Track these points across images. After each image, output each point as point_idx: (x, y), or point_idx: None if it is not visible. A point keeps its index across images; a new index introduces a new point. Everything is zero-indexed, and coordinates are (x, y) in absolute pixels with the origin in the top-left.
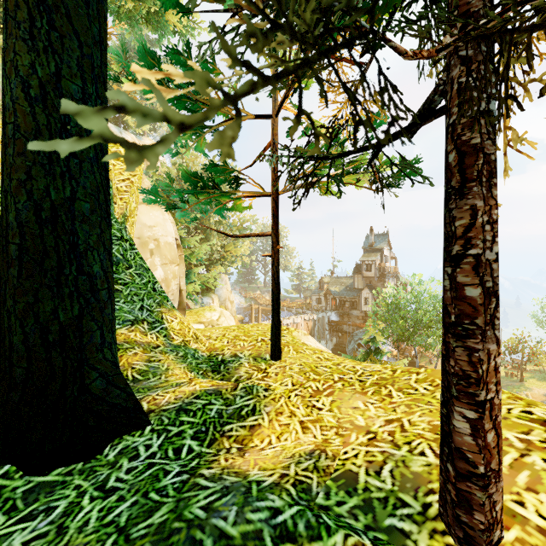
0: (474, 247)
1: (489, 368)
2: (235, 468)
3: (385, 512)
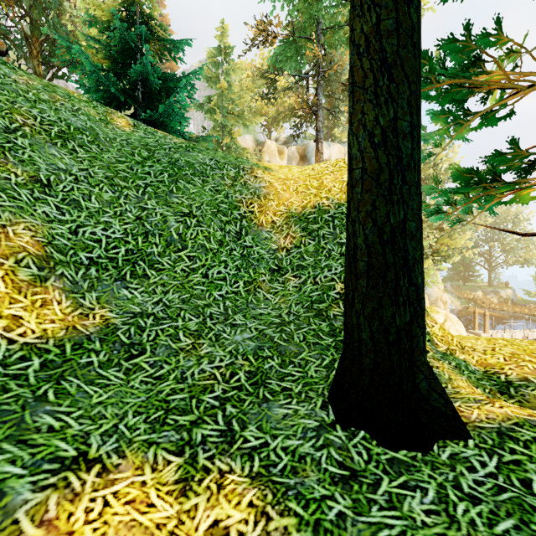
0: None
1: None
2: None
3: None
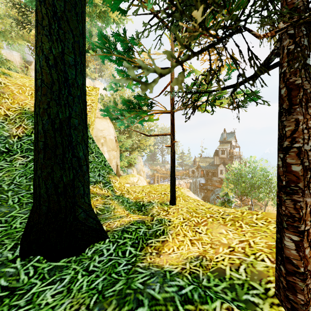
0: (297, 143)
1: (306, 212)
2: (156, 263)
3: (242, 291)
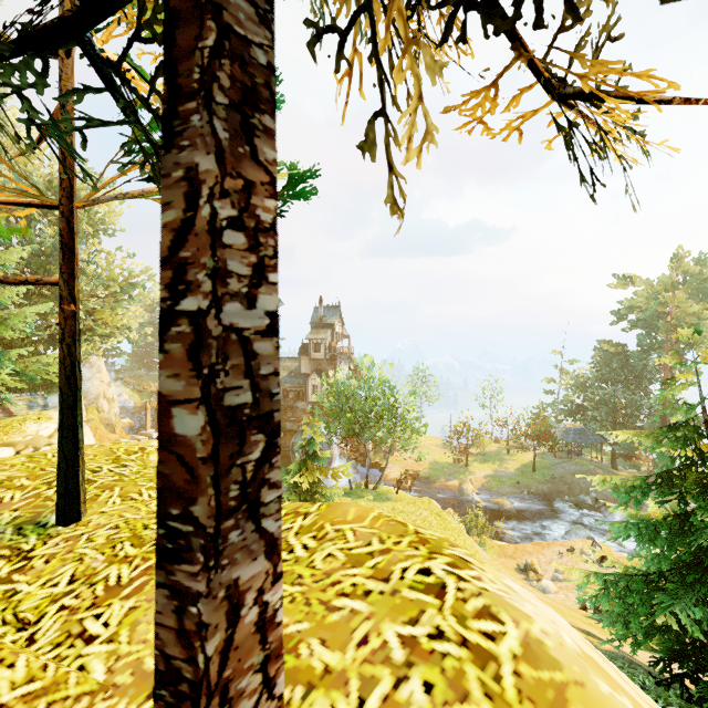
0: (193, 291)
1: (235, 635)
2: None
3: None
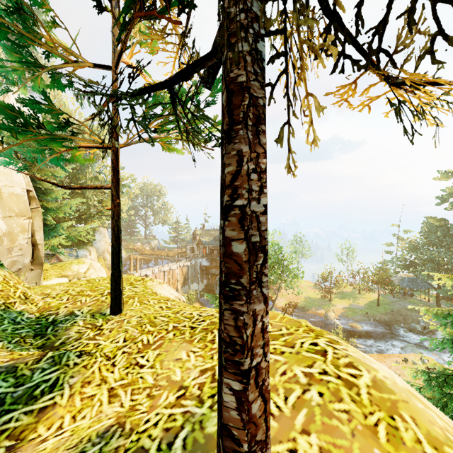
0: (240, 198)
1: (255, 331)
2: None
3: None
